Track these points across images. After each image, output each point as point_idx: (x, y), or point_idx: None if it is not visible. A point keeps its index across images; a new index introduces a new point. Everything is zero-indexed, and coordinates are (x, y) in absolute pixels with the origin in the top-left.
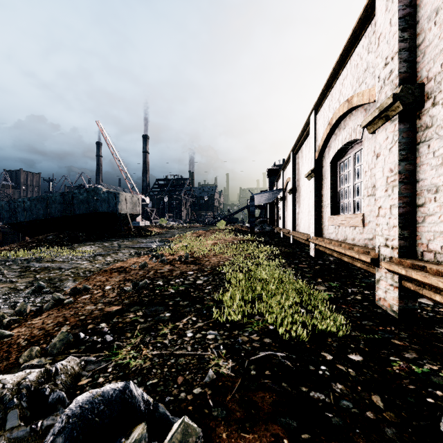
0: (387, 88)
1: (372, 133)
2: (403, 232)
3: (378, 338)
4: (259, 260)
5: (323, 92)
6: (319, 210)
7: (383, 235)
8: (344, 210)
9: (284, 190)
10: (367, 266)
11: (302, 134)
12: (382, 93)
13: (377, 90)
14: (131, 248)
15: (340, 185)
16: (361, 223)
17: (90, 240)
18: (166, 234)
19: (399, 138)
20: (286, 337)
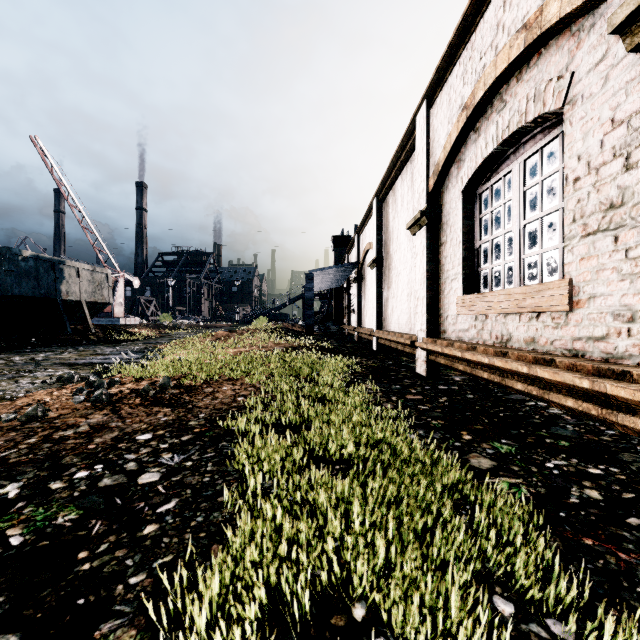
0: None
1: (636, 50)
2: None
3: None
4: (327, 391)
5: (450, 50)
6: (435, 288)
7: None
8: (492, 284)
9: (361, 264)
10: (604, 409)
11: (397, 158)
12: None
13: None
14: (65, 365)
15: (480, 236)
16: (565, 303)
17: None
18: (160, 339)
19: None
20: None
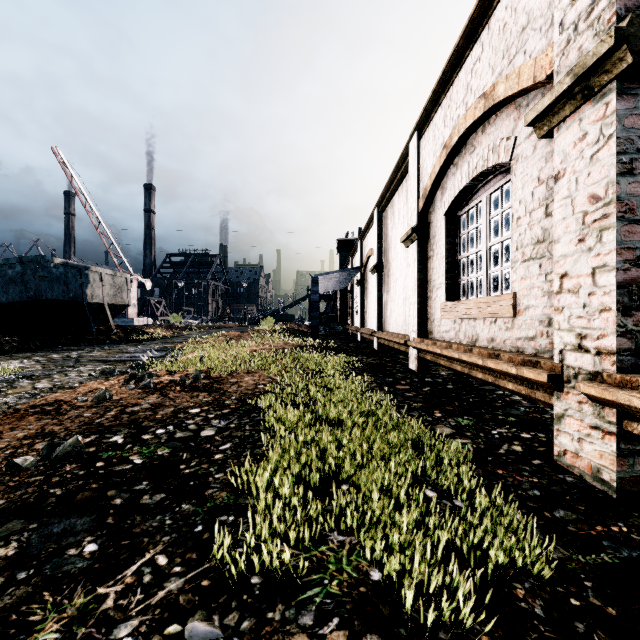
0: (586, 36)
1: (544, 138)
2: (624, 322)
3: (614, 565)
4: (330, 380)
5: (434, 96)
6: (424, 295)
7: (574, 329)
8: (468, 293)
9: (364, 269)
10: (529, 389)
11: (394, 177)
12: (570, 52)
13: (557, 50)
14: (100, 362)
15: (460, 252)
16: (511, 311)
17: (27, 349)
18: (175, 339)
19: (618, 128)
20: (428, 625)
